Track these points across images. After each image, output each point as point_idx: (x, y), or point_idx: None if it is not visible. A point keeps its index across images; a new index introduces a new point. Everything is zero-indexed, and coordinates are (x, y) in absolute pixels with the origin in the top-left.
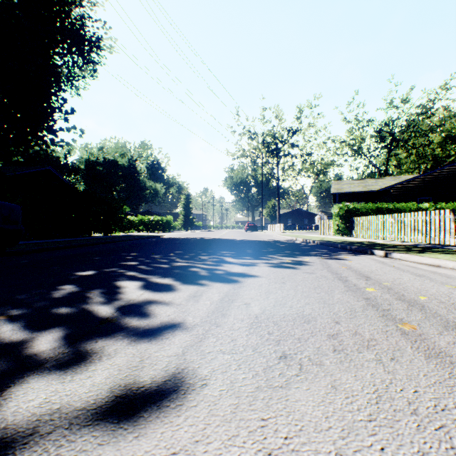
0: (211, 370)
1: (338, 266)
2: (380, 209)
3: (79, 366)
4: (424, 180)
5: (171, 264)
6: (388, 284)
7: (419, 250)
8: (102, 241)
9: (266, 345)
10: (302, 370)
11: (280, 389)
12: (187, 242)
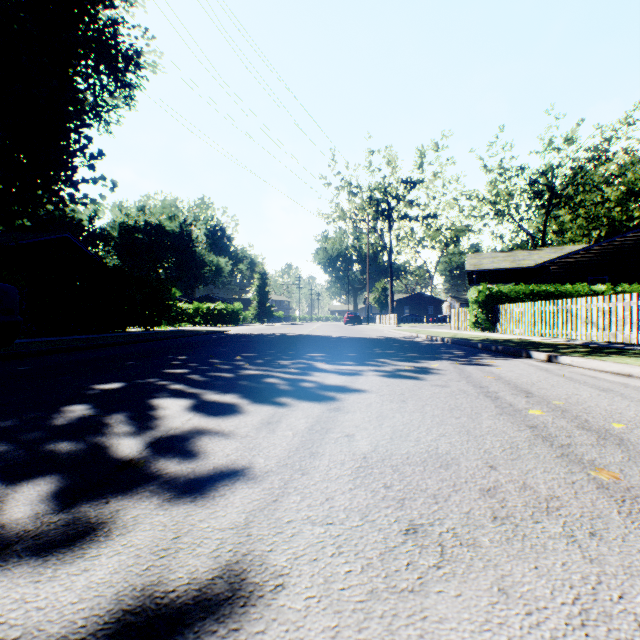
0: (291, 556)
1: (482, 375)
2: (537, 292)
3: (70, 549)
4: (597, 252)
5: (236, 373)
6: (561, 403)
7: (597, 352)
8: (140, 339)
9: (382, 509)
10: (445, 556)
11: (410, 595)
12: (261, 340)
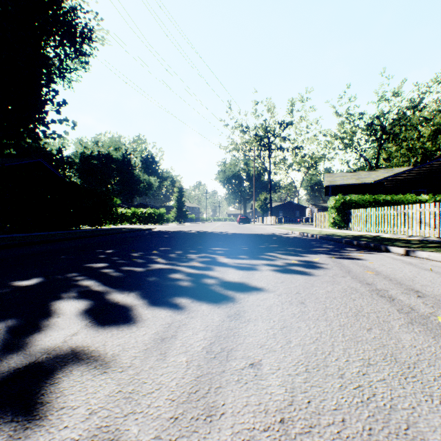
0: None
1: (361, 269)
2: (378, 201)
3: None
4: (418, 172)
5: (148, 267)
6: None
7: None
8: (85, 235)
9: None
10: None
11: None
12: (176, 236)
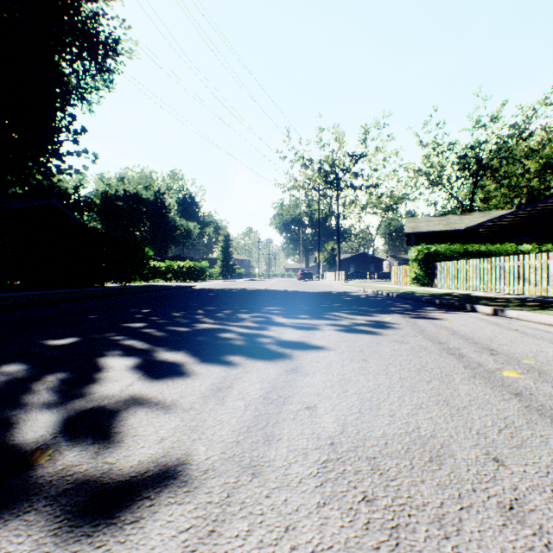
0: None
1: (436, 329)
2: (470, 252)
3: None
4: (521, 216)
5: (194, 327)
6: (532, 363)
7: (538, 305)
8: (112, 293)
9: None
10: None
11: None
12: (223, 294)
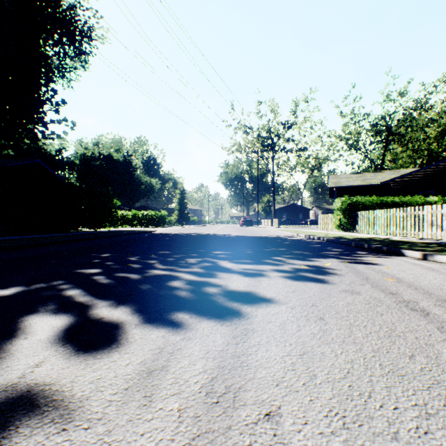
0: None
1: (379, 276)
2: (385, 202)
3: None
4: (426, 173)
5: (144, 273)
6: None
7: None
8: (81, 238)
9: None
10: None
11: None
12: (177, 239)
